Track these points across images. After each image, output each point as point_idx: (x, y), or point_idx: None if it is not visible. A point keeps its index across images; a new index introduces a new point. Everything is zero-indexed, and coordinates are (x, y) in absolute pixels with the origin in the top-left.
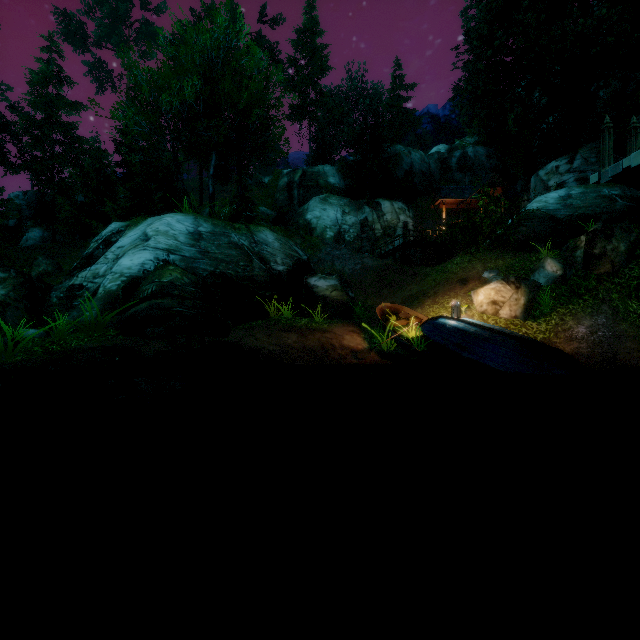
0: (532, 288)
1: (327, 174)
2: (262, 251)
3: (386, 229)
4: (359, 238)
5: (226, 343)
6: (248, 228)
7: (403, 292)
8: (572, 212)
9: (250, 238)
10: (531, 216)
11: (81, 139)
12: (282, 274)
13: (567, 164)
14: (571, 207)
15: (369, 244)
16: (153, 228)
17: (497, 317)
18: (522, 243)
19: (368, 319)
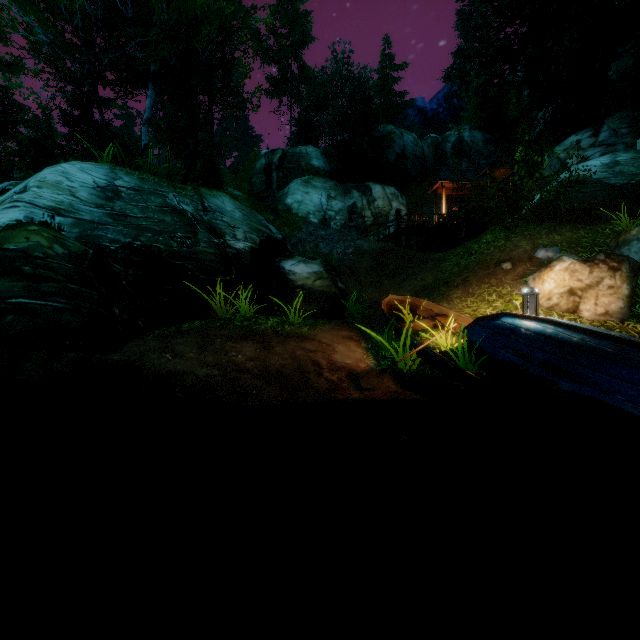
0: (633, 269)
1: (310, 156)
2: (214, 220)
3: (377, 217)
4: (347, 226)
5: (108, 365)
6: (196, 189)
7: (413, 282)
8: (627, 180)
9: (197, 202)
10: (582, 181)
11: (21, 107)
12: (242, 253)
13: (591, 137)
14: (623, 174)
15: (358, 233)
16: (37, 177)
17: (575, 315)
18: (582, 212)
19: (365, 319)
